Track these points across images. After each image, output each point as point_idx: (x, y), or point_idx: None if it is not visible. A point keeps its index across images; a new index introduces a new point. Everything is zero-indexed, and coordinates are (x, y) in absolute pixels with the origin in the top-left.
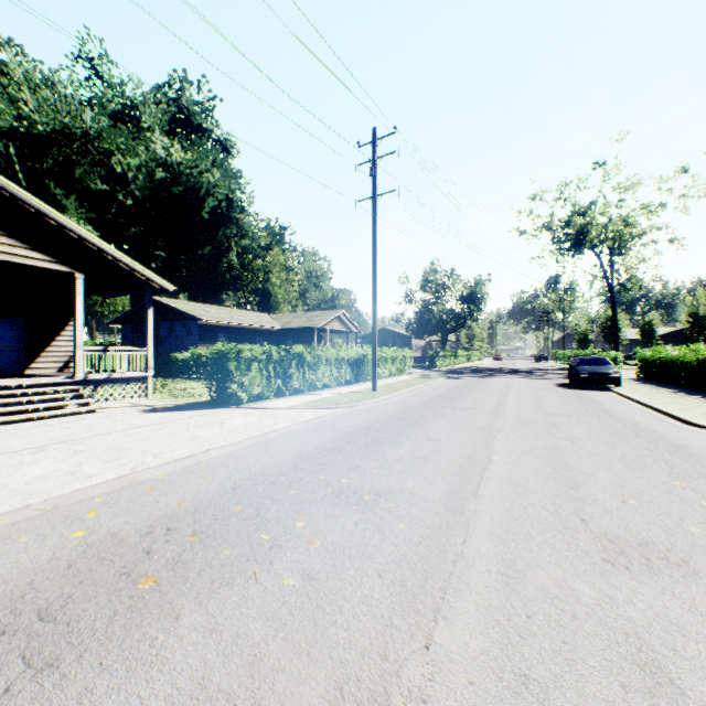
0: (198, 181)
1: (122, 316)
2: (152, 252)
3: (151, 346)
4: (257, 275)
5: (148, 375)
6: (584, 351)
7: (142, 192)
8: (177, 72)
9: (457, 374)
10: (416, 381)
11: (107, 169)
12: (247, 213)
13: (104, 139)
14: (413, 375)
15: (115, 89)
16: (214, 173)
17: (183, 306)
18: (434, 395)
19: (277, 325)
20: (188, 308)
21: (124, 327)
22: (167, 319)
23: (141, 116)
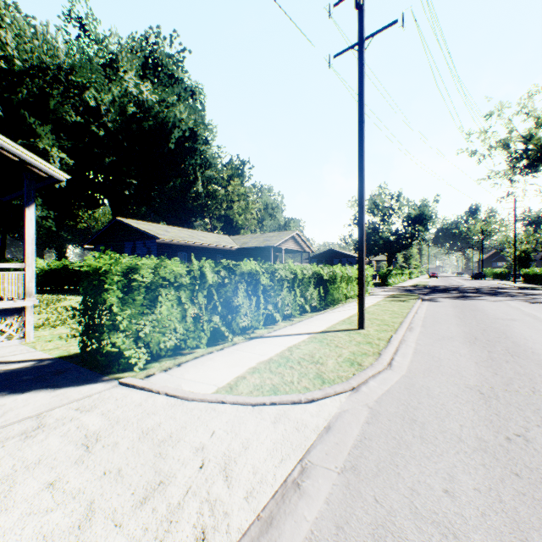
0: (165, 115)
1: (93, 237)
2: (125, 180)
3: (31, 263)
4: (220, 203)
5: (25, 305)
6: (541, 269)
7: (114, 124)
8: (152, 29)
9: (423, 294)
10: (394, 305)
11: (82, 103)
12: (210, 146)
13: (76, 73)
14: (378, 296)
15: (98, 43)
16: (180, 109)
17: (145, 226)
18: (463, 340)
19: (235, 245)
20: (149, 228)
21: (96, 247)
22: (130, 239)
23: (119, 63)
